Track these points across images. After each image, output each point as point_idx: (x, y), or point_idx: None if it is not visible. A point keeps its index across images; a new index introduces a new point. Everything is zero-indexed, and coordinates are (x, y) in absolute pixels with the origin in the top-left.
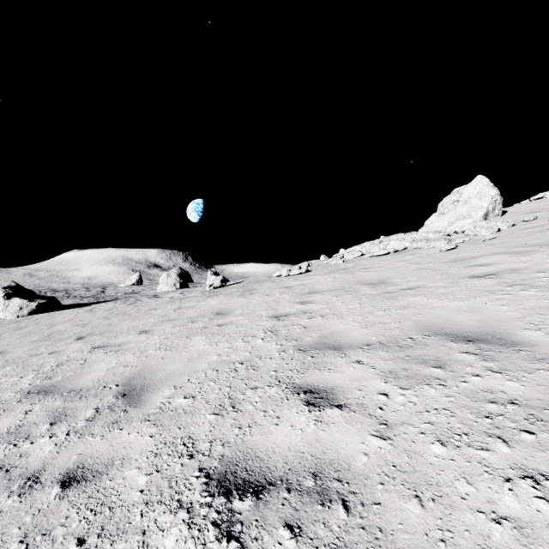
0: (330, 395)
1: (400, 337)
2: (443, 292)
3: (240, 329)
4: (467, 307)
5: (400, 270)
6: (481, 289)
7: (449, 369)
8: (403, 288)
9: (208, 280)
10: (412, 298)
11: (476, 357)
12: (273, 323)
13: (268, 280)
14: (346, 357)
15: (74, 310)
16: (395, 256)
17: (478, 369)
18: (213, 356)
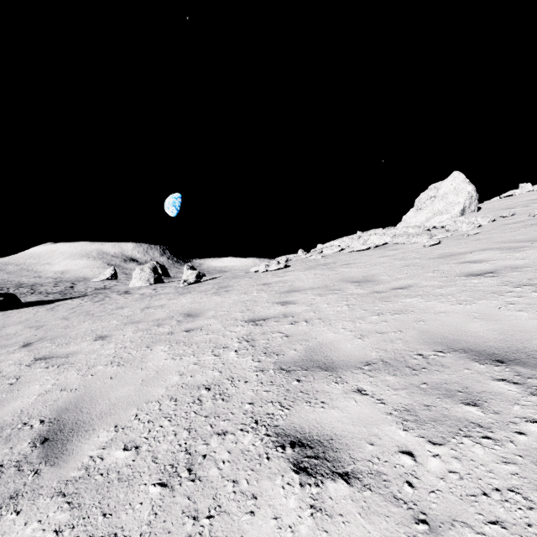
0: (329, 451)
1: (406, 353)
2: (441, 293)
3: (211, 337)
4: (478, 312)
5: (385, 266)
6: (485, 290)
7: (488, 408)
8: (394, 287)
9: (185, 275)
10: (407, 300)
11: (519, 388)
12: (249, 330)
13: (245, 276)
14: (343, 382)
15: (34, 309)
16: (376, 251)
17: (530, 409)
18: (173, 376)
